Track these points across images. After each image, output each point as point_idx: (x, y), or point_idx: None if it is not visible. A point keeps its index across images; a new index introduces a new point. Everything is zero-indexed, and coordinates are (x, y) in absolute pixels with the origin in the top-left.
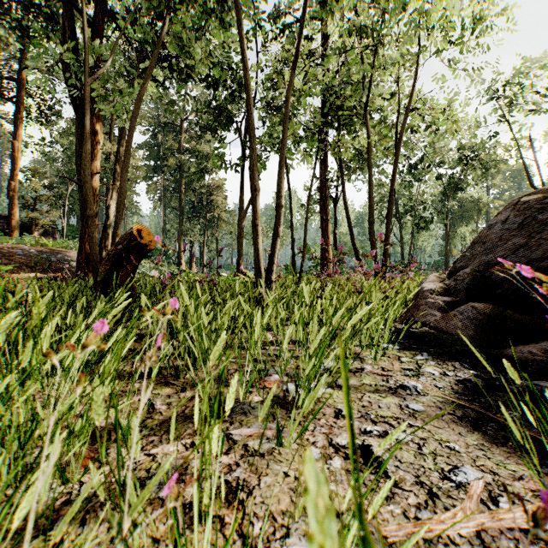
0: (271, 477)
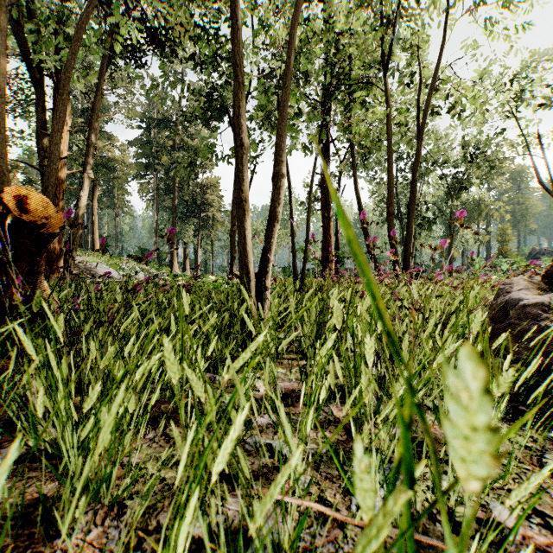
0: None
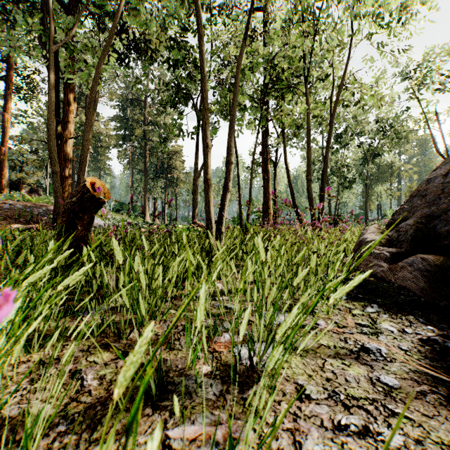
0: None
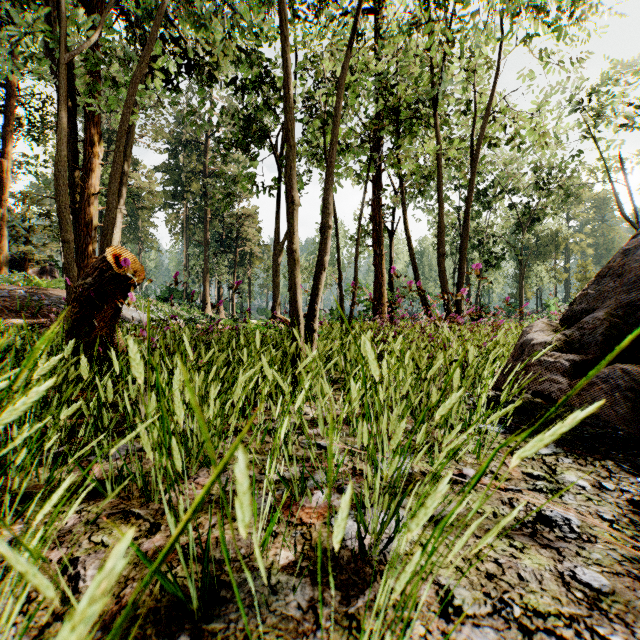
0: None
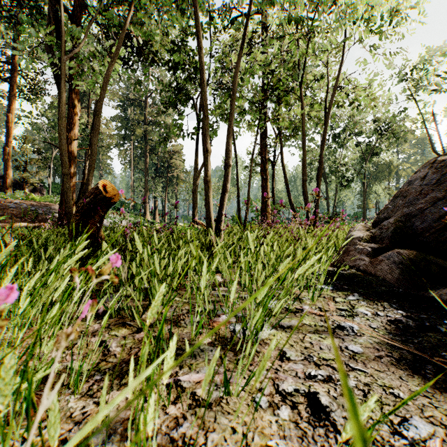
0: (218, 433)
